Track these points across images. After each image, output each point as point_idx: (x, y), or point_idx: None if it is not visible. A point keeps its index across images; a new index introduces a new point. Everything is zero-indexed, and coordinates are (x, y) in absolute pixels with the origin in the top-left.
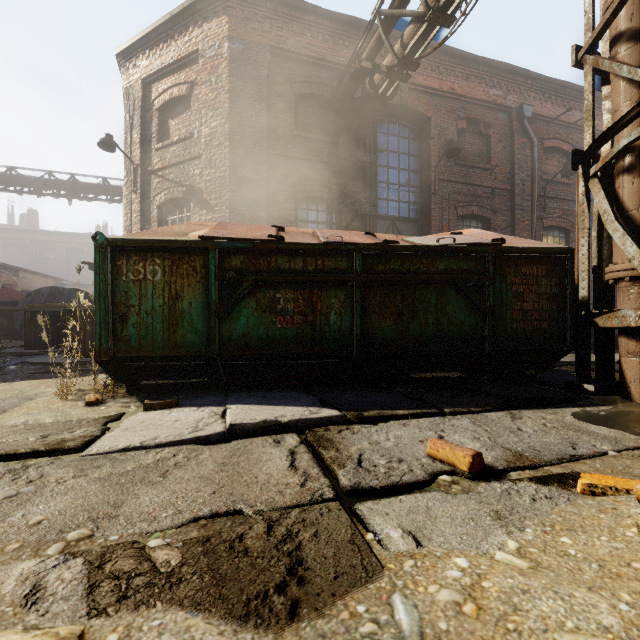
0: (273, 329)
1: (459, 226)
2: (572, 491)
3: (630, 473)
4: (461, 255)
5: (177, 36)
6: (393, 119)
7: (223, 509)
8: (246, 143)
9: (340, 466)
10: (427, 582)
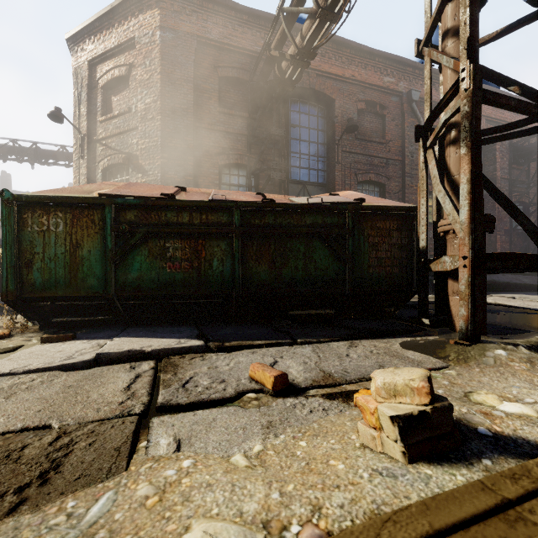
0: (163, 273)
1: (359, 190)
2: (350, 404)
3: None
4: (326, 212)
5: (117, 25)
6: (304, 100)
7: (35, 424)
8: (175, 117)
9: (165, 387)
10: (144, 480)
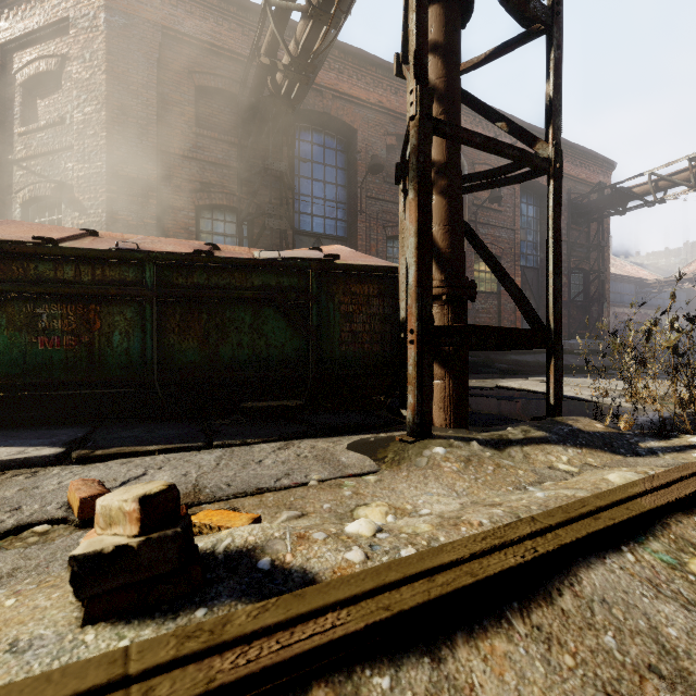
0: (33, 352)
1: (389, 247)
2: None
3: (291, 505)
4: (281, 270)
5: None
6: (318, 127)
7: None
8: (129, 136)
9: None
10: None
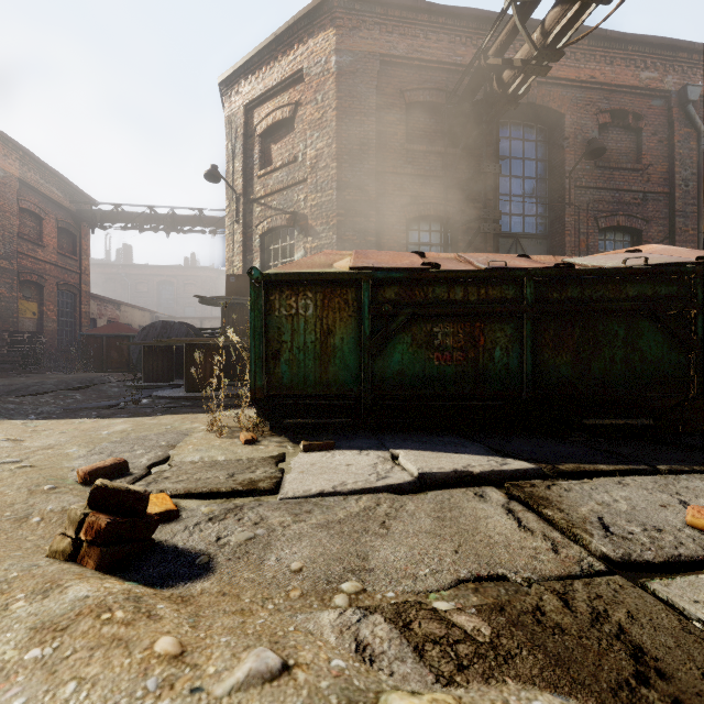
0: (430, 367)
1: (600, 241)
2: None
3: None
4: (658, 278)
5: (281, 56)
6: (517, 120)
7: (483, 572)
8: (354, 162)
9: (586, 531)
10: None
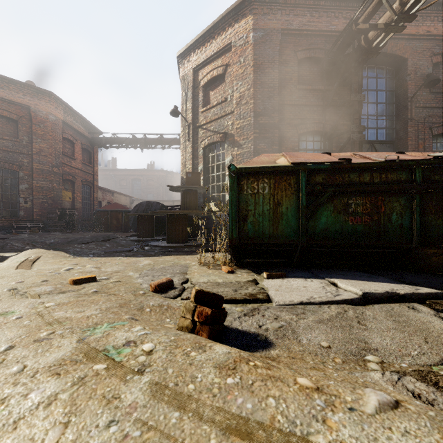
0: (346, 226)
1: (433, 143)
2: None
3: None
4: None
5: (217, 36)
6: (372, 65)
7: None
8: (264, 99)
9: None
10: None
